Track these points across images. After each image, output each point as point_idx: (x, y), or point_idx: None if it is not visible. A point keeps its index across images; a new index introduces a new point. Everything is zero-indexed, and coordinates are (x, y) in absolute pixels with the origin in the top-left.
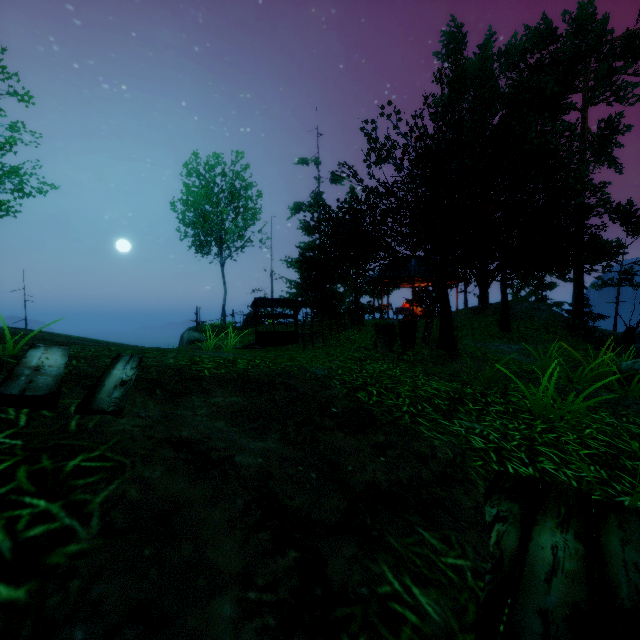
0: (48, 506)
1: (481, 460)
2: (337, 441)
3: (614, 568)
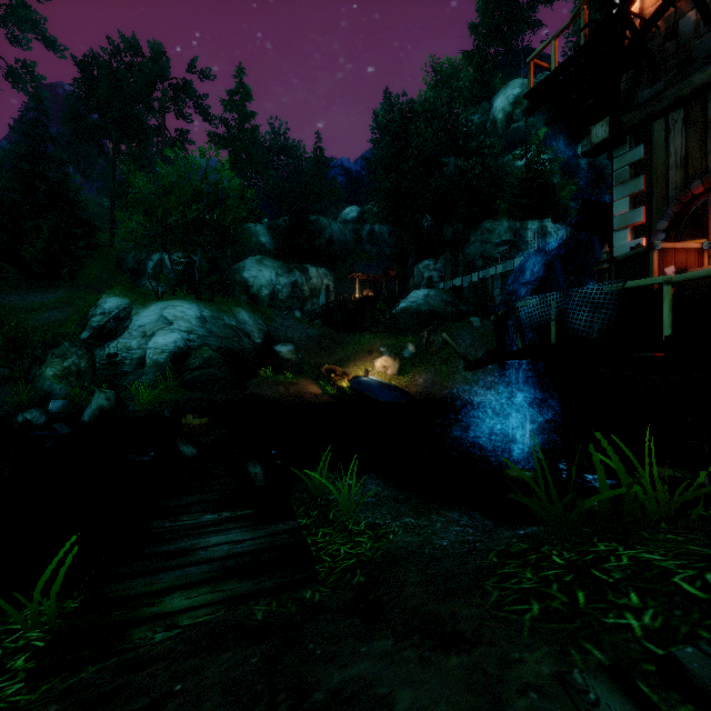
0: (521, 586)
1: (3, 701)
2: (212, 710)
3: (190, 580)
